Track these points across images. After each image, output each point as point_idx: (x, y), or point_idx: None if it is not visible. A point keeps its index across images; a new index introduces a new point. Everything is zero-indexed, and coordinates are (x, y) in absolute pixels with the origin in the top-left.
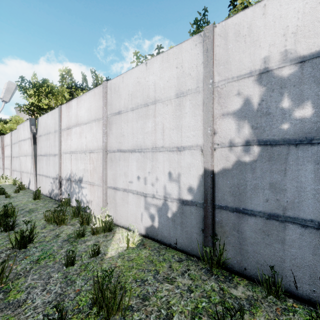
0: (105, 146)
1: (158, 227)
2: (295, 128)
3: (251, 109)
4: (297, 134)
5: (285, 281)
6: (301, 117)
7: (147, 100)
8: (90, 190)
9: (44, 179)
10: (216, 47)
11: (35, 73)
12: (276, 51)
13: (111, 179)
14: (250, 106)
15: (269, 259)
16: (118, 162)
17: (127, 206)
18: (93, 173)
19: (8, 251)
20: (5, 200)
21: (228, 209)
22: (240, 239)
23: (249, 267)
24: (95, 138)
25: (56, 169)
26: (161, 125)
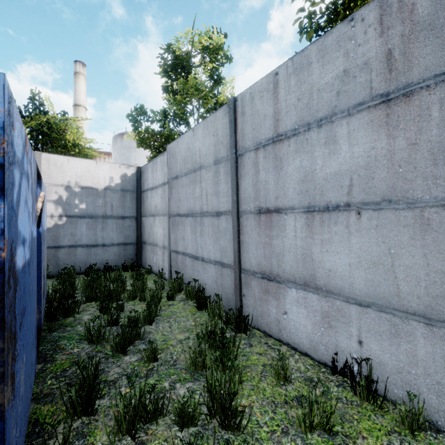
0: None
1: None
2: (80, 212)
3: (62, 201)
4: (81, 214)
5: (77, 270)
6: (82, 208)
7: None
8: None
9: None
10: (43, 164)
11: None
12: (73, 180)
13: None
14: (62, 200)
15: (71, 264)
16: None
17: None
18: None
19: None
20: None
21: (50, 248)
22: (57, 260)
23: (62, 271)
24: None
25: None
26: None
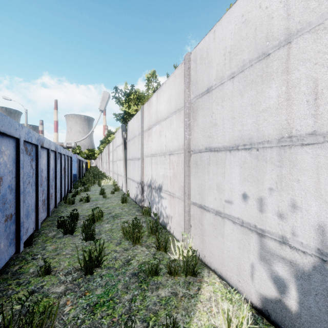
0: (187, 145)
1: (297, 312)
2: None
3: None
4: None
5: None
6: None
7: (266, 46)
8: (169, 202)
9: (131, 183)
10: None
11: (126, 83)
12: None
13: (195, 192)
14: None
15: None
16: (206, 167)
17: (221, 240)
18: (173, 181)
19: (76, 273)
20: (102, 201)
21: None
22: None
23: None
24: (176, 135)
25: (139, 173)
26: (307, 85)
